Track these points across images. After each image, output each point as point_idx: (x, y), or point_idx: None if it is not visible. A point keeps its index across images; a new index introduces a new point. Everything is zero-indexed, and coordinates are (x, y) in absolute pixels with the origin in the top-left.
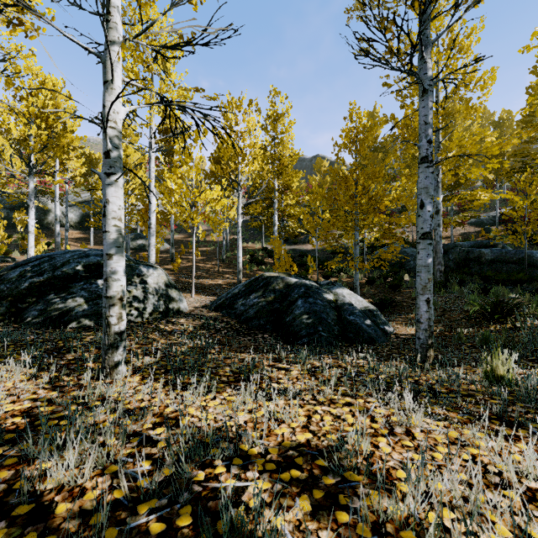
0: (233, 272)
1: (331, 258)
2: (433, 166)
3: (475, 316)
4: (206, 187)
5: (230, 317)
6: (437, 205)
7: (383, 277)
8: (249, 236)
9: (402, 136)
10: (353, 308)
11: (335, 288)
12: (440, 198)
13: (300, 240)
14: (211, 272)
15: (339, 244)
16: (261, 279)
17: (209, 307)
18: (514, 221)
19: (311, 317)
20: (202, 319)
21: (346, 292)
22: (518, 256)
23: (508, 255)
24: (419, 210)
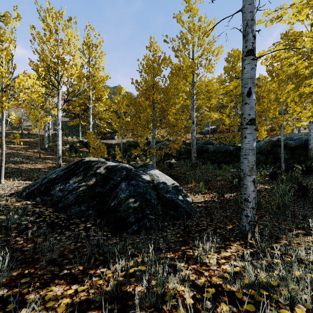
0: (54, 158)
1: (128, 149)
2: (257, 59)
3: (227, 184)
4: (20, 74)
5: (45, 205)
6: (193, 118)
7: (162, 161)
8: (68, 132)
9: (176, 73)
10: (167, 186)
11: (149, 170)
12: (195, 115)
13: (107, 137)
14: (32, 158)
15: (132, 140)
16: (81, 163)
17: (19, 194)
18: (216, 133)
19: (137, 200)
20: (1, 214)
21: (158, 173)
22: (224, 149)
23: (220, 149)
24: (246, 98)
